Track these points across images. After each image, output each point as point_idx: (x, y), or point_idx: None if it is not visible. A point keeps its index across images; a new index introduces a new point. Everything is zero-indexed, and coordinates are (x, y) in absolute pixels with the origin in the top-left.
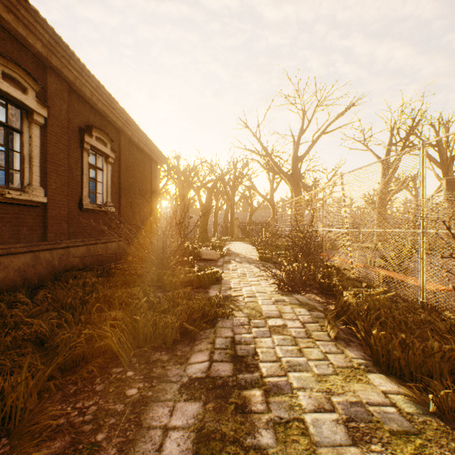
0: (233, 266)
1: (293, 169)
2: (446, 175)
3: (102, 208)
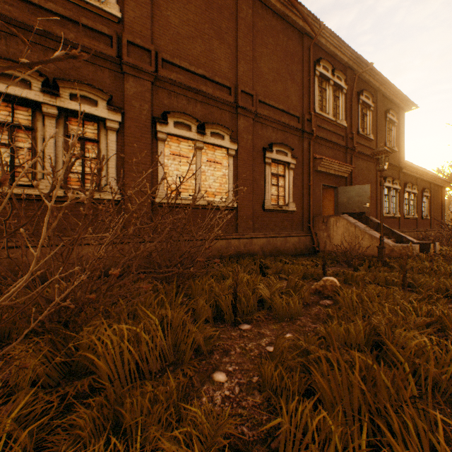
0: None
1: None
2: None
3: (426, 218)
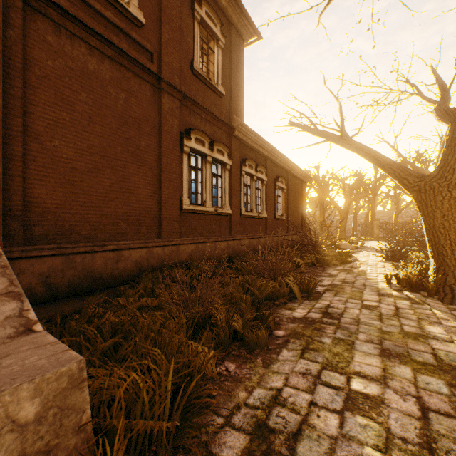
0: (362, 252)
1: None
2: None
3: (281, 217)
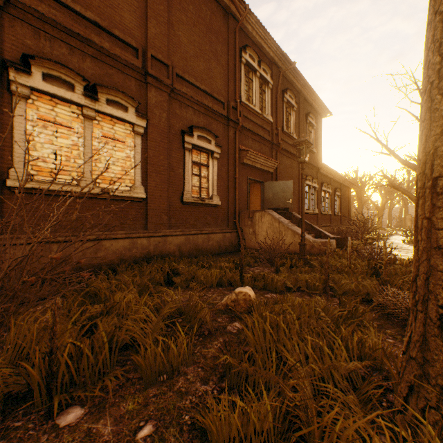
0: (394, 236)
1: None
2: None
3: (337, 214)
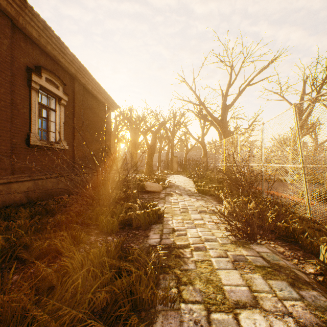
0: (174, 199)
1: (222, 115)
2: None
3: (53, 145)
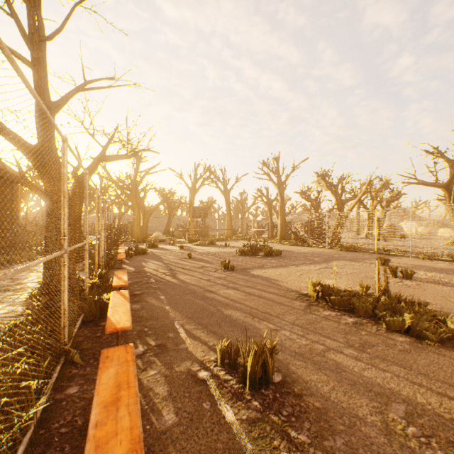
0: None
1: (132, 191)
2: (226, 199)
3: None
